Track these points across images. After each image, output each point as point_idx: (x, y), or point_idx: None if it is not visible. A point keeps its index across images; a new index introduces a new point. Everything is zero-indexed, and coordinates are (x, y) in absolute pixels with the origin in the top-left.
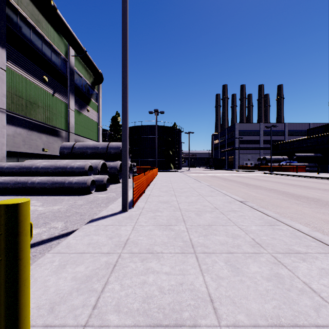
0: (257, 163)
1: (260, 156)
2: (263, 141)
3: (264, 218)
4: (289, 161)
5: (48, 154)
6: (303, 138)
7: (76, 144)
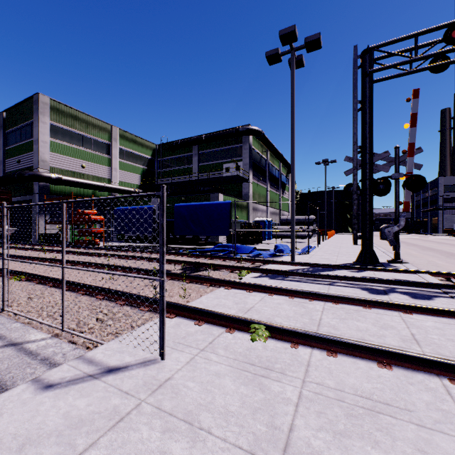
0: None
1: None
2: None
3: None
4: None
5: (275, 223)
6: None
7: (288, 217)
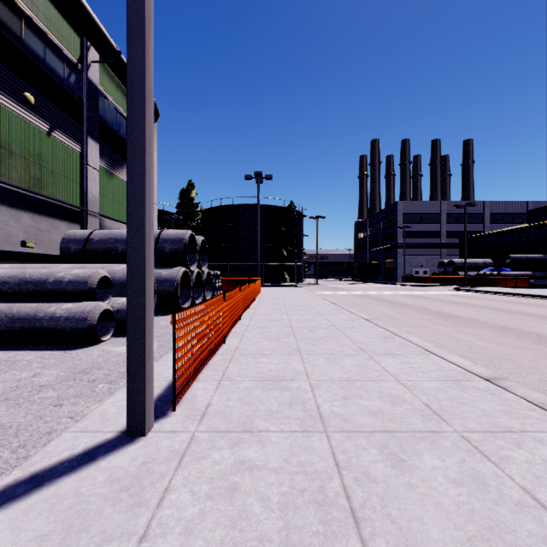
0: (435, 271)
1: (441, 259)
2: (447, 233)
3: None
4: (497, 268)
5: (37, 254)
6: (521, 227)
7: (96, 233)
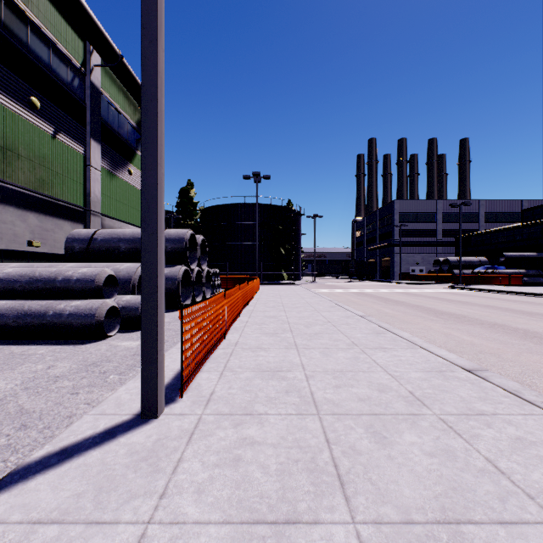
0: (431, 269)
1: (437, 257)
2: (443, 232)
3: None
4: (491, 266)
5: (43, 253)
6: (516, 226)
7: (99, 233)
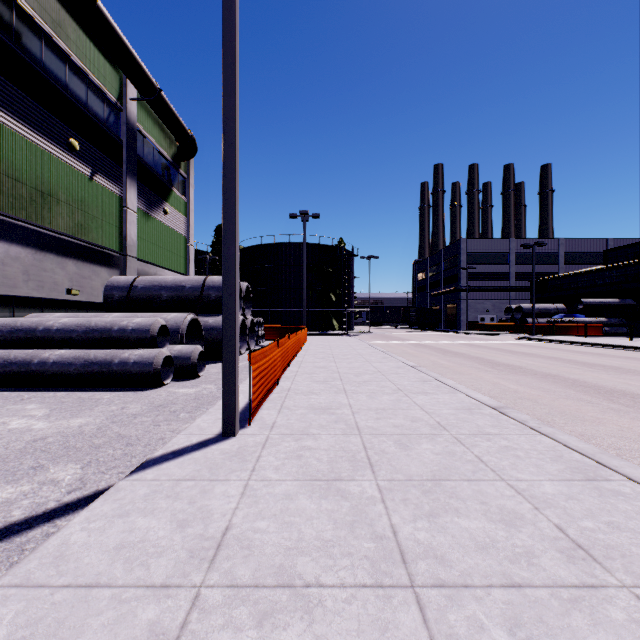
0: (503, 317)
1: (509, 304)
2: (517, 275)
3: (565, 455)
4: (569, 315)
5: (80, 302)
6: (597, 268)
7: (139, 280)
